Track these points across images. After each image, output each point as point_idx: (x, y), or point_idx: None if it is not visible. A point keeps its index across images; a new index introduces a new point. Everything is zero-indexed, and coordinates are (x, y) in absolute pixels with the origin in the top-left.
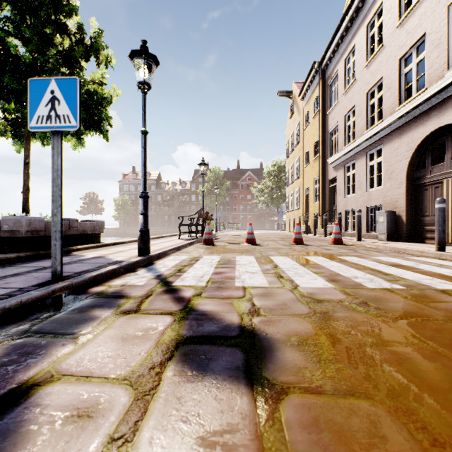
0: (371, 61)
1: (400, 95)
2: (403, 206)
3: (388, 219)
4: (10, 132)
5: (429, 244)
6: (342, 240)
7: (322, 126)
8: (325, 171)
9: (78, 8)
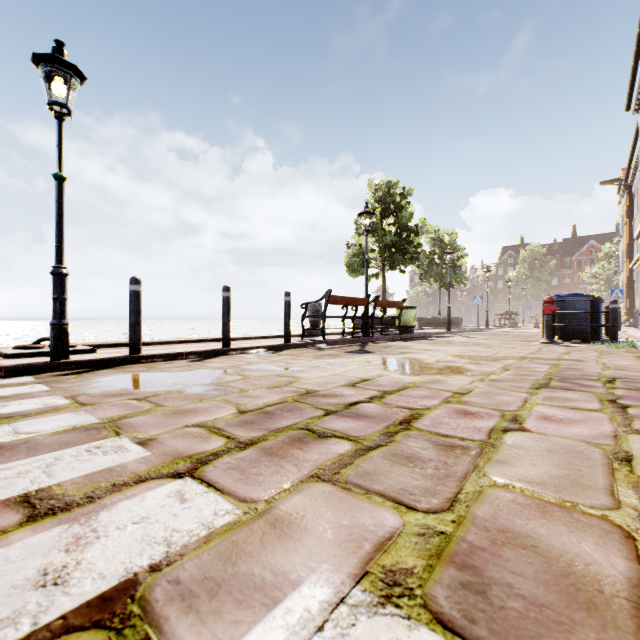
0: None
1: None
2: None
3: (636, 316)
4: (429, 286)
5: None
6: None
7: (629, 233)
8: (632, 272)
9: (460, 249)
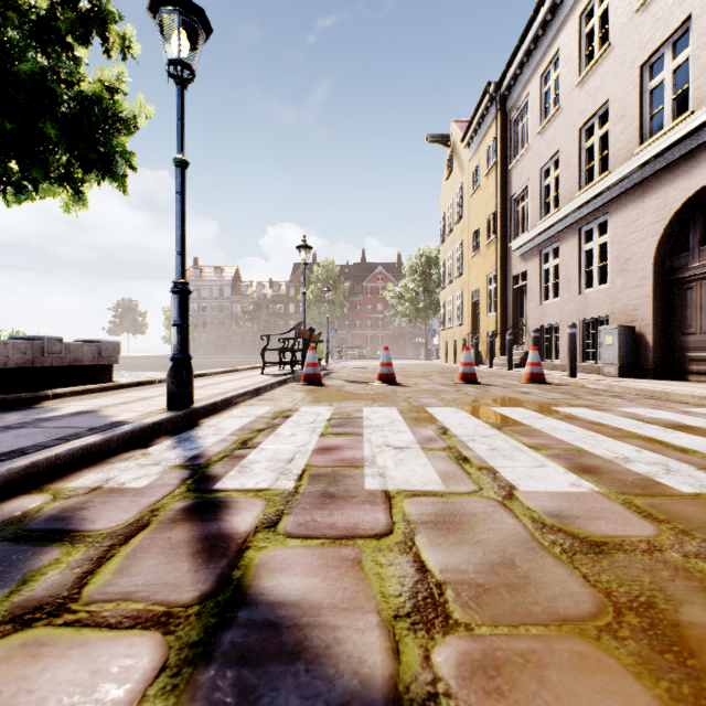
0: (587, 75)
1: (641, 128)
2: (648, 317)
3: (622, 341)
4: None
5: (696, 382)
6: (543, 376)
7: (501, 189)
8: (506, 262)
9: None
